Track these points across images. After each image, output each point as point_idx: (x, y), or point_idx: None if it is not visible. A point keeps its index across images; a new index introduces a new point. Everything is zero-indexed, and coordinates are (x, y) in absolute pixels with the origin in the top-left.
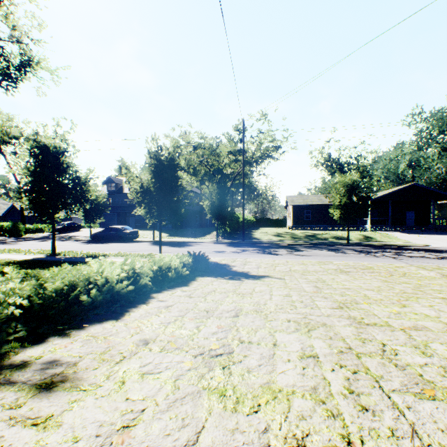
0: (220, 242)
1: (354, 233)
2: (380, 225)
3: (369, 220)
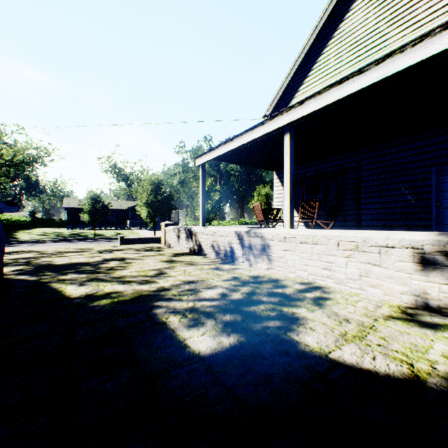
0: None
1: (112, 231)
2: (137, 225)
3: (130, 221)
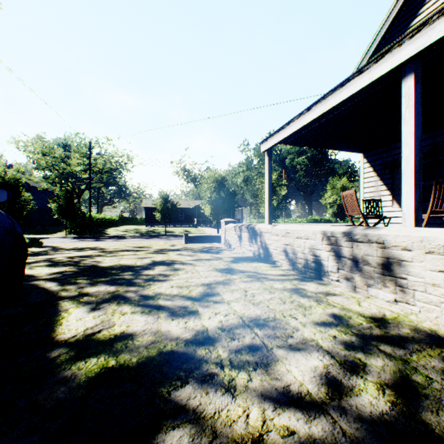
0: (68, 236)
1: (181, 228)
2: (203, 223)
3: (196, 219)
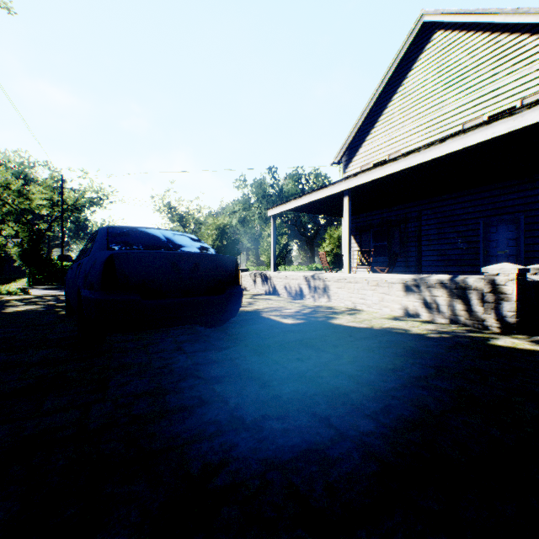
0: (34, 287)
1: None
2: None
3: None
